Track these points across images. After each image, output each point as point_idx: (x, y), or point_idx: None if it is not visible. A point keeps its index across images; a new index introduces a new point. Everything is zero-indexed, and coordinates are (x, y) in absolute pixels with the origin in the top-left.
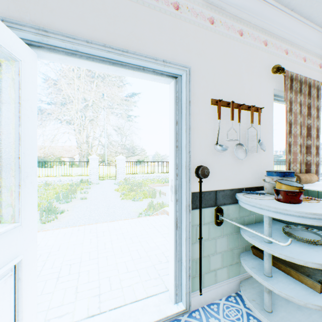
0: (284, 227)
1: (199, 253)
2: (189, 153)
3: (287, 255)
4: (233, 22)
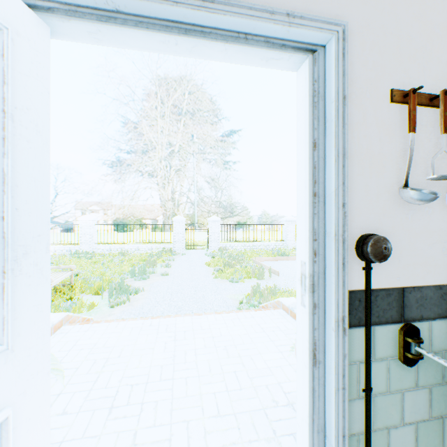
0: None
1: (365, 422)
2: (343, 207)
3: None
4: None
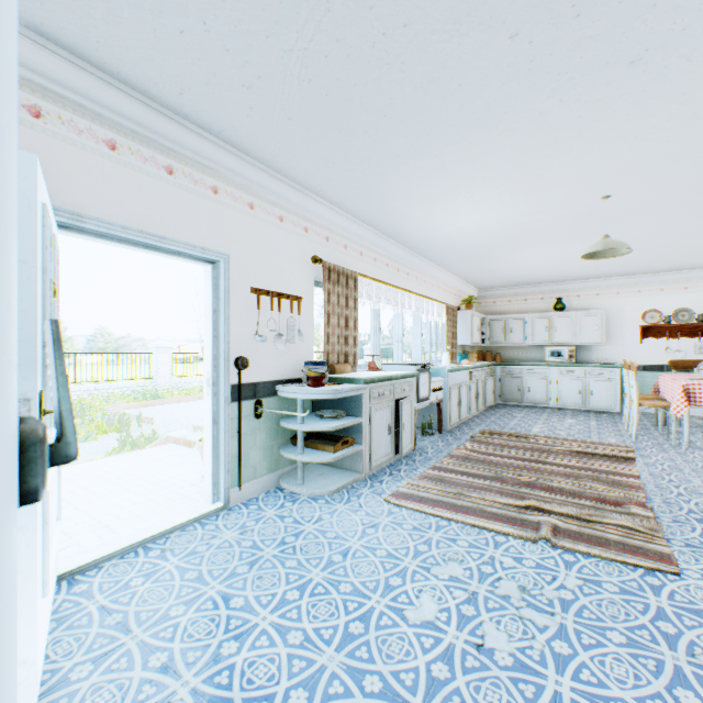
0: (316, 412)
1: (239, 448)
2: (229, 343)
3: (312, 427)
4: (273, 208)
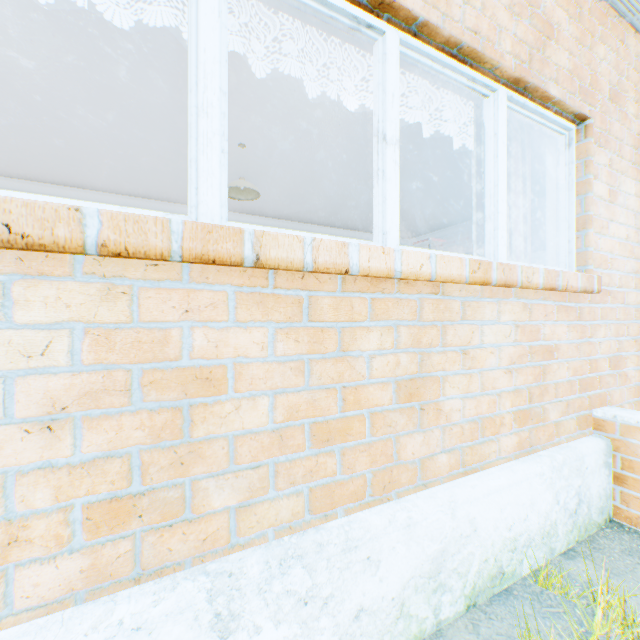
0: None
1: None
2: None
3: None
4: None
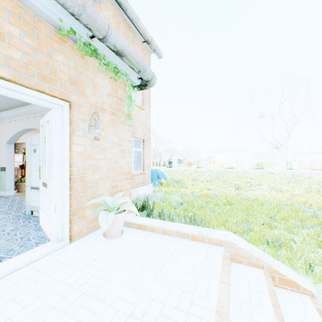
0: None
1: None
2: None
3: None
4: None
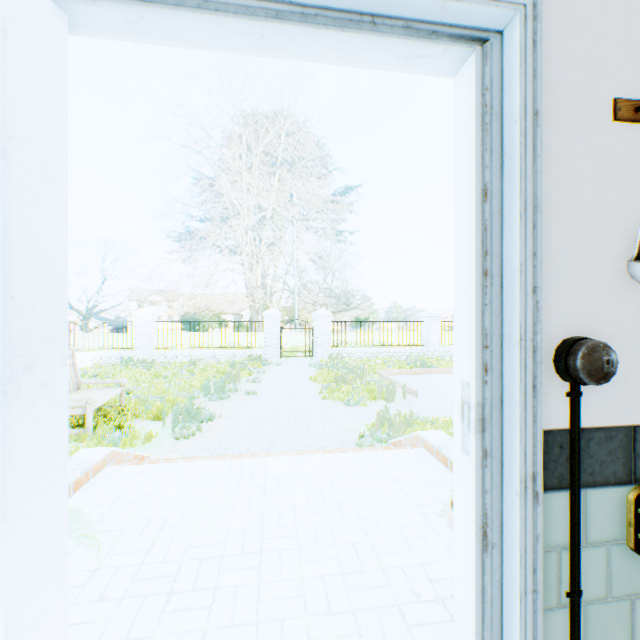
0: None
1: None
2: (533, 293)
3: None
4: None
